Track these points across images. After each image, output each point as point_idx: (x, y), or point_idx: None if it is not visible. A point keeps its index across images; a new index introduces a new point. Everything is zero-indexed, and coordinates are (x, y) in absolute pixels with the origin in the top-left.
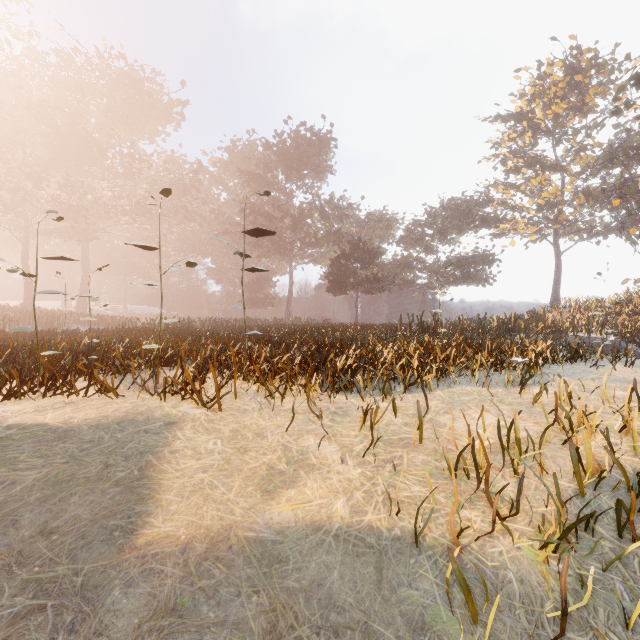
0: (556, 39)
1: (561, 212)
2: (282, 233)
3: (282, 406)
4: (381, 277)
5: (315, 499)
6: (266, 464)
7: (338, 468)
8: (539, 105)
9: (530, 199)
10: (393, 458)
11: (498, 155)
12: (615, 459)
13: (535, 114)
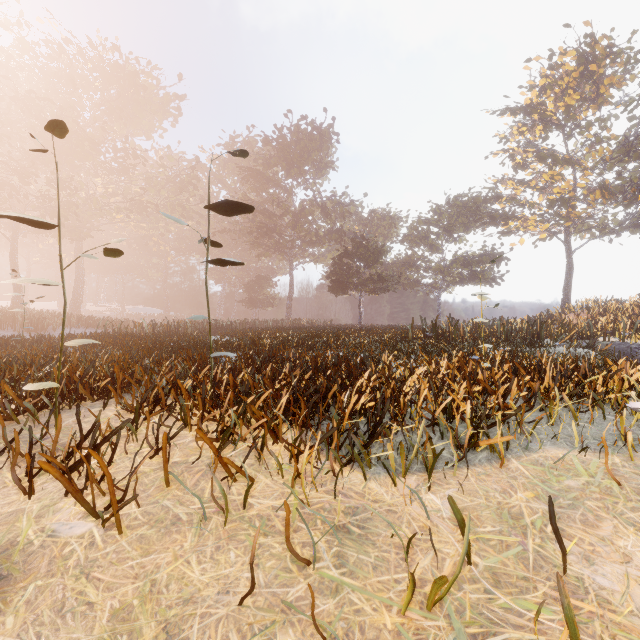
0: (569, 26)
1: (574, 208)
2: (282, 231)
3: (247, 506)
4: (386, 277)
5: None
6: None
7: None
8: (550, 97)
9: (540, 195)
10: None
11: (506, 150)
12: None
13: (546, 106)
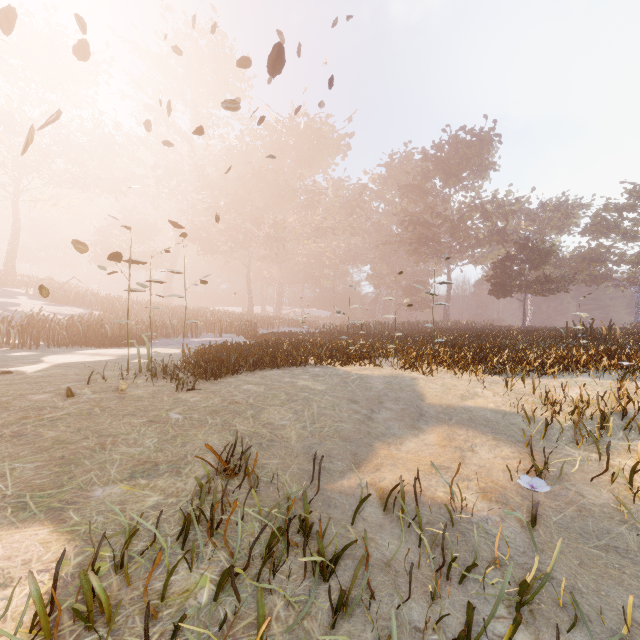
0: None
1: None
2: (440, 238)
3: (462, 378)
4: (554, 278)
5: (481, 403)
6: (460, 394)
7: (491, 398)
8: None
9: None
10: (518, 398)
11: None
12: (618, 401)
13: None
